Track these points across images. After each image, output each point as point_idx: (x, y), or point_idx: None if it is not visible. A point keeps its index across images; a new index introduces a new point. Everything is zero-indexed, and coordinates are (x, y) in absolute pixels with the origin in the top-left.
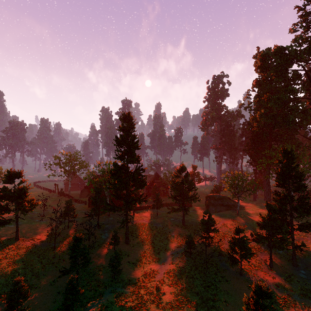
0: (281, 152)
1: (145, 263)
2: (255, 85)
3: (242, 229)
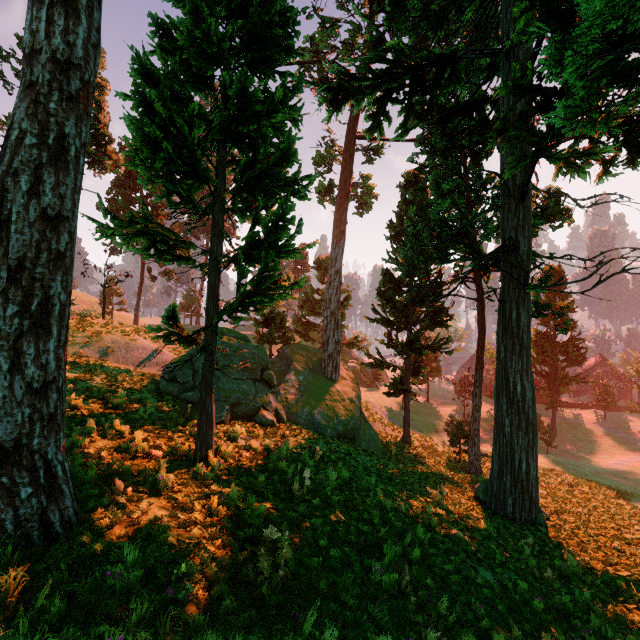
0: None
1: (587, 456)
2: None
3: None
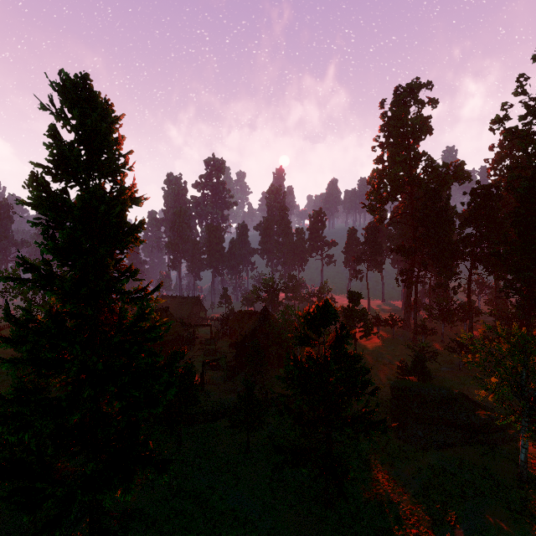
0: None
1: None
2: None
3: None
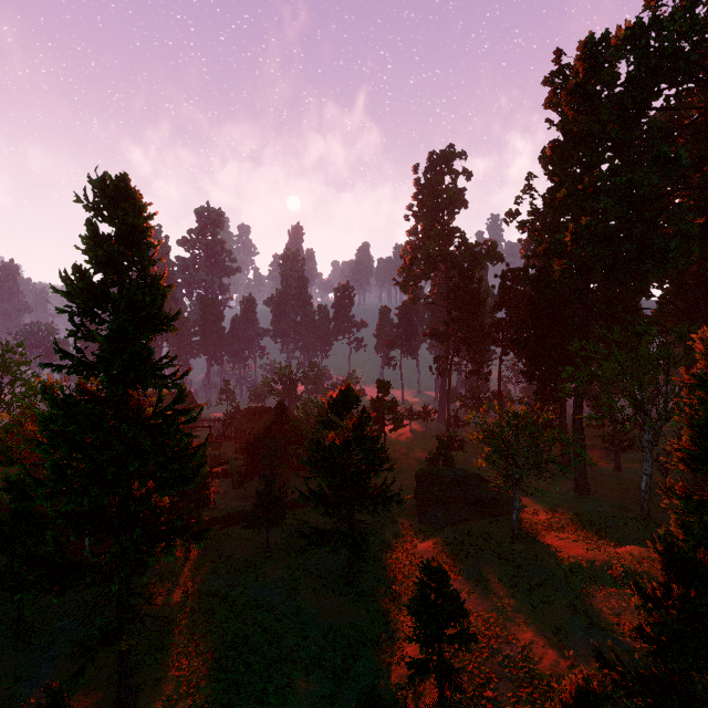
0: (707, 345)
1: None
2: (551, 158)
3: (605, 693)
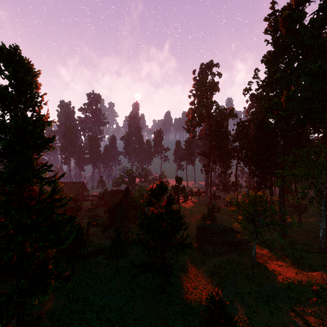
0: None
1: None
2: (269, 59)
3: None
